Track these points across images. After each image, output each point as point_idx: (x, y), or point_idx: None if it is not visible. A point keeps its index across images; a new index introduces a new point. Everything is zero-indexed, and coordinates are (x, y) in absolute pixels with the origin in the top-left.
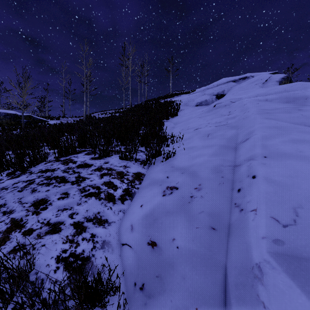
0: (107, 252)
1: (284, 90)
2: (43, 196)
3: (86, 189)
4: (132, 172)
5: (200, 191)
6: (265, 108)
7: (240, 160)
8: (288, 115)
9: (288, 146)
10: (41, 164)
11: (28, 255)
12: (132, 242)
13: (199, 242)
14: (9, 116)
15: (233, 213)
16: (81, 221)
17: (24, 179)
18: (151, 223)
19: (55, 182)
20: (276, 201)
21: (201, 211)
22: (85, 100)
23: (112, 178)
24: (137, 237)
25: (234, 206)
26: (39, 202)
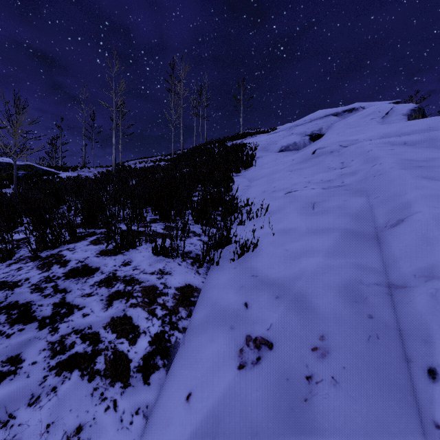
0: None
1: (428, 128)
2: None
3: (66, 344)
4: (176, 285)
5: (326, 360)
6: (410, 157)
7: (400, 273)
8: None
9: None
10: (1, 267)
11: None
12: None
13: None
14: None
15: None
16: None
17: None
18: None
19: (5, 322)
20: None
21: None
22: (114, 141)
23: (130, 306)
24: None
25: (435, 433)
26: None
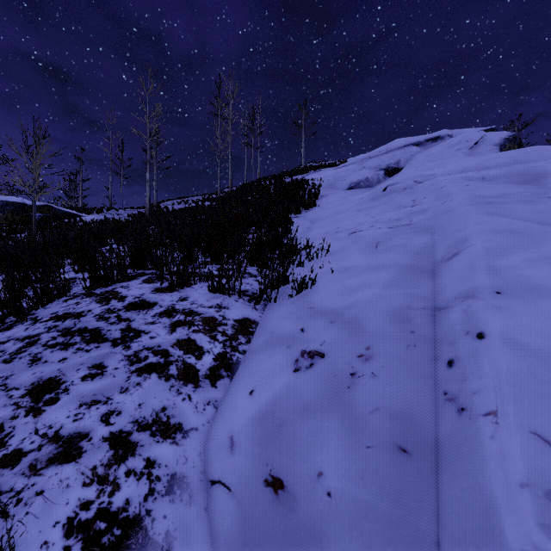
0: (178, 503)
1: (514, 161)
2: (52, 372)
3: (141, 356)
4: (234, 318)
5: (369, 362)
6: (482, 193)
7: (444, 297)
8: (530, 207)
9: (541, 269)
10: (58, 303)
11: (3, 519)
12: (232, 479)
13: (376, 483)
14: (11, 208)
15: (443, 416)
16: (127, 429)
17: (20, 335)
18: (272, 434)
19: (81, 342)
20: (537, 394)
21: (374, 408)
22: (148, 177)
23: (193, 332)
24: (243, 466)
25: (443, 398)
26: (44, 385)
